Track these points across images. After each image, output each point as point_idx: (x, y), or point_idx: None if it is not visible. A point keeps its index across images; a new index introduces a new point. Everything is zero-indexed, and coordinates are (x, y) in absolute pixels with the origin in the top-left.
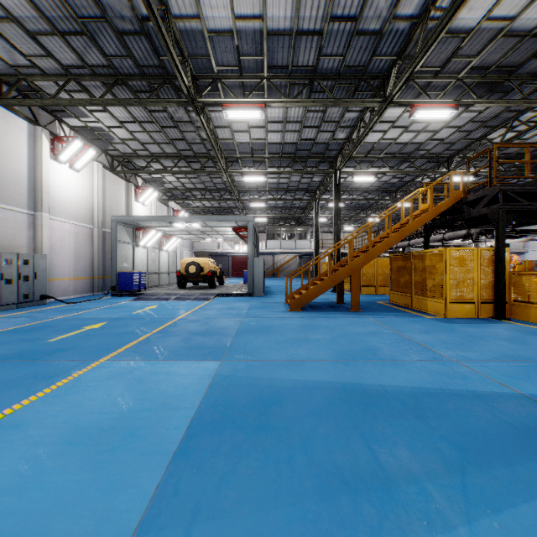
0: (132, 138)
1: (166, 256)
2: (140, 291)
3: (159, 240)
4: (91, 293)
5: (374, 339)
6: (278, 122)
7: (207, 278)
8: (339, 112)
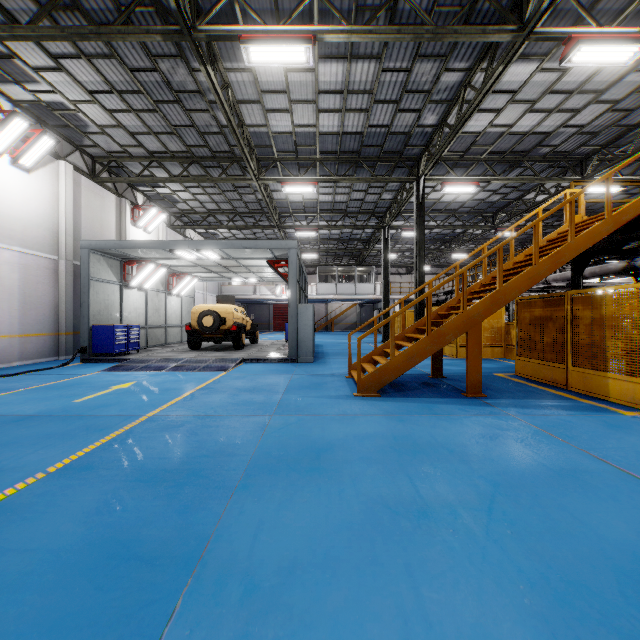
0: (115, 125)
1: (178, 303)
2: (128, 354)
3: (166, 280)
4: (54, 357)
5: (598, 505)
6: (335, 93)
7: (230, 334)
8: (432, 73)
